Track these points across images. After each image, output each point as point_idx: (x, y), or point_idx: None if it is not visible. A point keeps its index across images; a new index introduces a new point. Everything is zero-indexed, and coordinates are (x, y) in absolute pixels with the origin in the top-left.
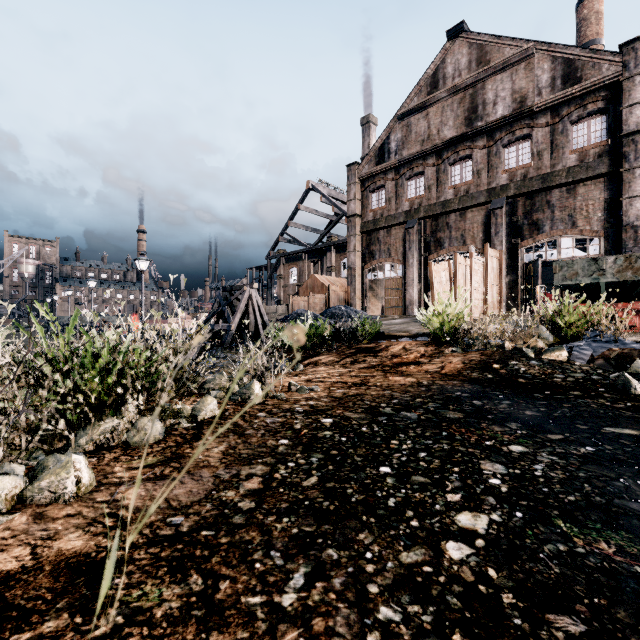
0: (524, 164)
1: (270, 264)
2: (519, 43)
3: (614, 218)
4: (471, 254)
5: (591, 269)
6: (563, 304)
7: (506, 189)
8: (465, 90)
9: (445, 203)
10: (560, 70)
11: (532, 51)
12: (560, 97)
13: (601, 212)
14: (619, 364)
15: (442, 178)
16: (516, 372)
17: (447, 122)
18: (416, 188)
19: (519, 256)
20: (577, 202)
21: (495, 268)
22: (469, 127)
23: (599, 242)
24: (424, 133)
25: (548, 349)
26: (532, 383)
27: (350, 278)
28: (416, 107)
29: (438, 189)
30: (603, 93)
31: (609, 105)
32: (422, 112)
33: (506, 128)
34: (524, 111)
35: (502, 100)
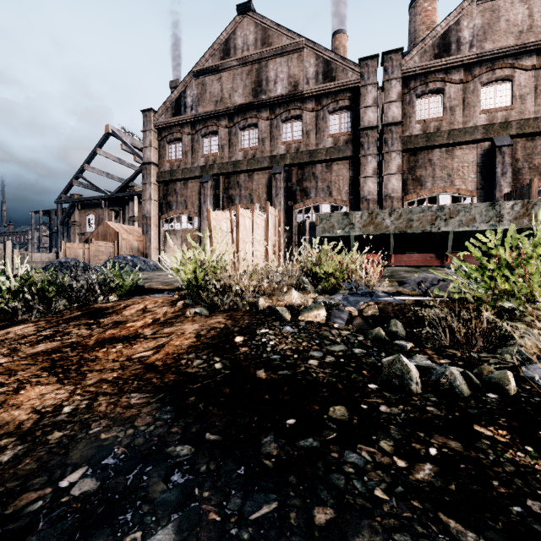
0: (297, 139)
1: (62, 209)
2: (293, 35)
3: (355, 192)
4: (253, 208)
5: (344, 222)
6: (322, 252)
7: (284, 158)
8: (252, 64)
9: (236, 163)
10: (322, 67)
11: (303, 45)
12: (322, 89)
13: (348, 186)
14: (377, 323)
15: (233, 140)
16: (262, 350)
17: (237, 89)
18: (211, 146)
19: (293, 216)
20: (333, 176)
21: (275, 225)
22: (255, 98)
23: (346, 210)
24: (218, 95)
25: (306, 307)
26: (275, 381)
27: (146, 227)
28: (210, 68)
29: (230, 150)
30: (349, 94)
31: (352, 104)
32: (216, 74)
33: (284, 106)
34: (297, 94)
35: (281, 81)
